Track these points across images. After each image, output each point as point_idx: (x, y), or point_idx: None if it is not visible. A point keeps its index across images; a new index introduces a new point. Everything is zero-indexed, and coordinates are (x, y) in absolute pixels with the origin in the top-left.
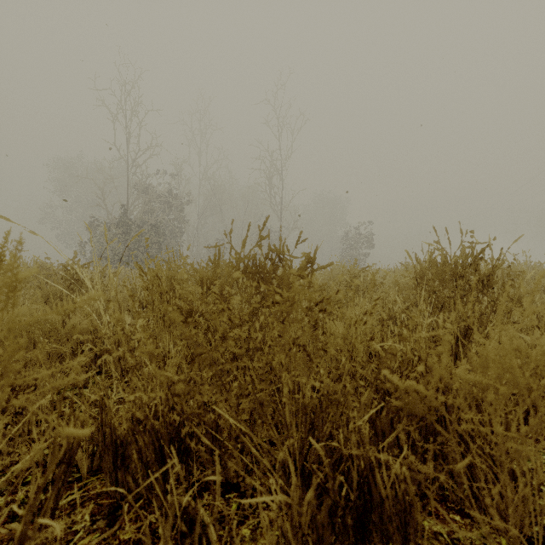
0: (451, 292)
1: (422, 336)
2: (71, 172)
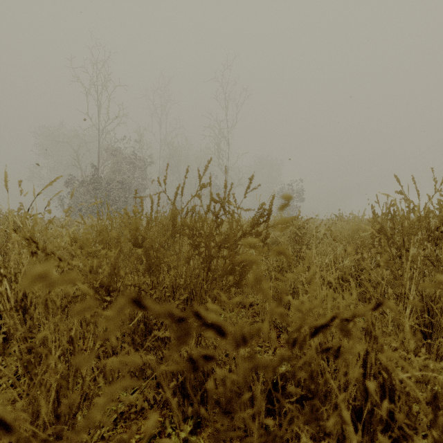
0: (423, 249)
1: (407, 311)
2: (53, 138)
